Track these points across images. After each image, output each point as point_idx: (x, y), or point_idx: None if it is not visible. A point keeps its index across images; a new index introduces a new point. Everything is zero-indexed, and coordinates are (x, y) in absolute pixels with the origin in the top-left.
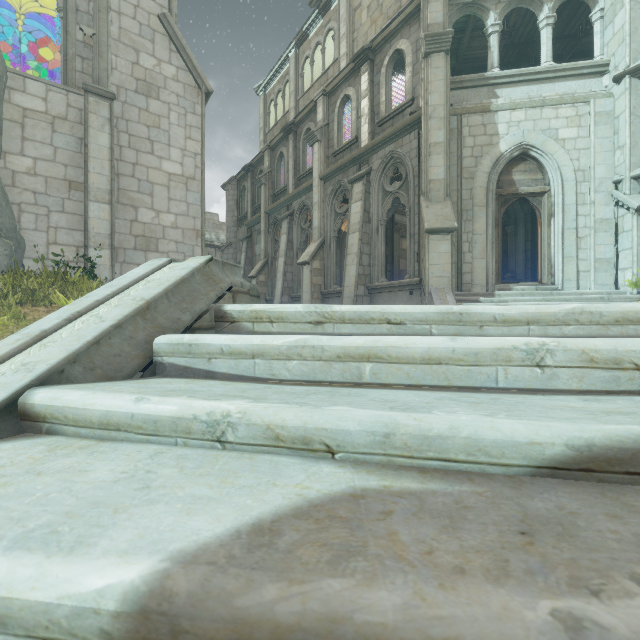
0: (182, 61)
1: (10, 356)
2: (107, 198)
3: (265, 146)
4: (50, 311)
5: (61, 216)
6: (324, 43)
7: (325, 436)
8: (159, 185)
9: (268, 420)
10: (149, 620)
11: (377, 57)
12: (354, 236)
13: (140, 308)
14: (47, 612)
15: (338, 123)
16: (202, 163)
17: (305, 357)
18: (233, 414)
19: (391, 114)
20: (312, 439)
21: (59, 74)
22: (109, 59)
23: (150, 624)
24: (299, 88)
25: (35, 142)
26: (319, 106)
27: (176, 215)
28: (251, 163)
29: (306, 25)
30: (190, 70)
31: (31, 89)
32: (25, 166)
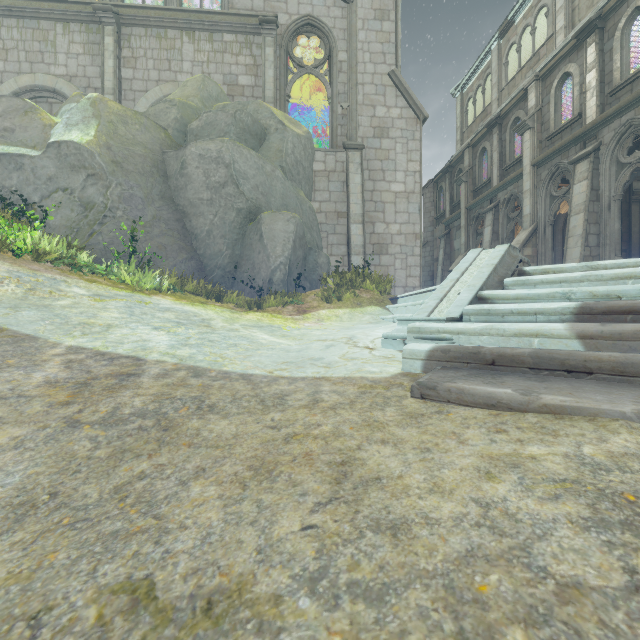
0: (404, 101)
1: (453, 286)
2: (360, 220)
3: (465, 145)
4: (361, 292)
5: (334, 236)
6: (534, 24)
7: (616, 293)
8: (388, 203)
9: (590, 290)
10: (583, 308)
11: (608, 22)
12: (577, 217)
13: (494, 268)
14: (554, 310)
15: (554, 104)
16: (420, 178)
17: (591, 280)
18: (573, 290)
19: (629, 79)
20: (610, 294)
21: (327, 141)
22: (357, 120)
23: (583, 309)
24: (502, 78)
25: (320, 191)
26: (530, 93)
27: (400, 224)
28: (449, 164)
29: (511, 13)
30: (411, 106)
31: (317, 158)
32: (315, 208)
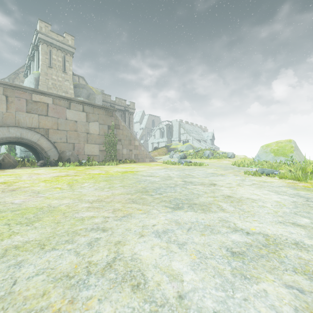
0: None
1: None
2: None
3: None
4: None
5: None
6: None
7: None
8: None
9: None
10: None
11: None
12: None
13: None
14: None
15: None
16: None
17: None
18: None
19: None
20: None
21: None
22: None
23: None
24: None
25: None
26: None
27: None
28: None
29: None
30: None
31: None
32: None
